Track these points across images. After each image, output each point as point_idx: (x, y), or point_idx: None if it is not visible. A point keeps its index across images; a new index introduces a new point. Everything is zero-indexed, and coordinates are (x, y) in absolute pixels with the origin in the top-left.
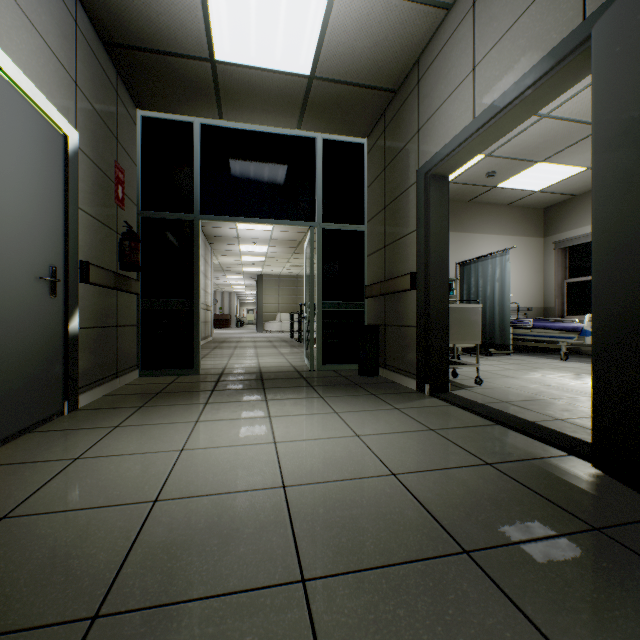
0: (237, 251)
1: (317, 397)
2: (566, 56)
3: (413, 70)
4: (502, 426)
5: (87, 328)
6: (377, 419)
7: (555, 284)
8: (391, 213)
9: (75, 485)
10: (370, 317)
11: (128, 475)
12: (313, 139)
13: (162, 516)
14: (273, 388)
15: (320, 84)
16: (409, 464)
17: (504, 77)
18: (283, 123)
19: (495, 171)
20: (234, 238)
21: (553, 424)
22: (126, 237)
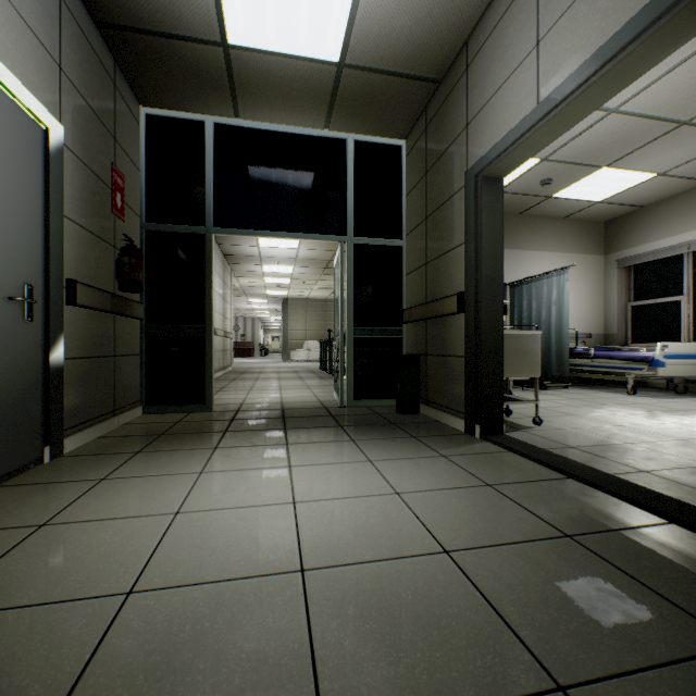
0: (260, 272)
1: (347, 440)
2: (665, 12)
3: (460, 55)
4: (575, 480)
5: (75, 359)
6: (420, 470)
7: (618, 308)
8: (434, 224)
9: (29, 566)
10: (409, 345)
11: (102, 551)
12: (343, 141)
13: (134, 619)
14: (296, 429)
15: (351, 73)
16: (465, 536)
17: (578, 49)
18: (308, 122)
19: (551, 178)
20: (256, 257)
21: (638, 478)
22: (125, 252)
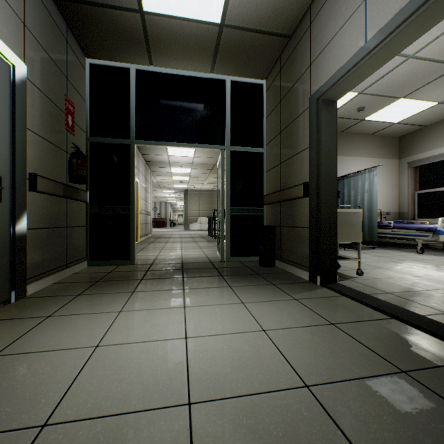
0: (169, 172)
1: (226, 286)
2: None
3: (305, 16)
4: (397, 320)
5: (36, 229)
6: (280, 311)
7: (408, 194)
8: (286, 136)
9: None
10: (268, 220)
11: (32, 381)
12: (223, 81)
13: None
14: (190, 277)
15: (229, 31)
16: (320, 370)
17: None
18: (200, 68)
19: (364, 106)
20: (166, 163)
21: None
22: (74, 156)
